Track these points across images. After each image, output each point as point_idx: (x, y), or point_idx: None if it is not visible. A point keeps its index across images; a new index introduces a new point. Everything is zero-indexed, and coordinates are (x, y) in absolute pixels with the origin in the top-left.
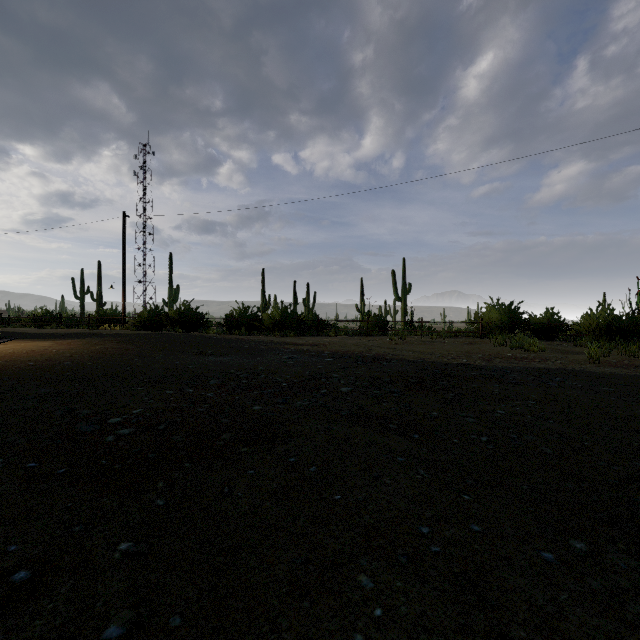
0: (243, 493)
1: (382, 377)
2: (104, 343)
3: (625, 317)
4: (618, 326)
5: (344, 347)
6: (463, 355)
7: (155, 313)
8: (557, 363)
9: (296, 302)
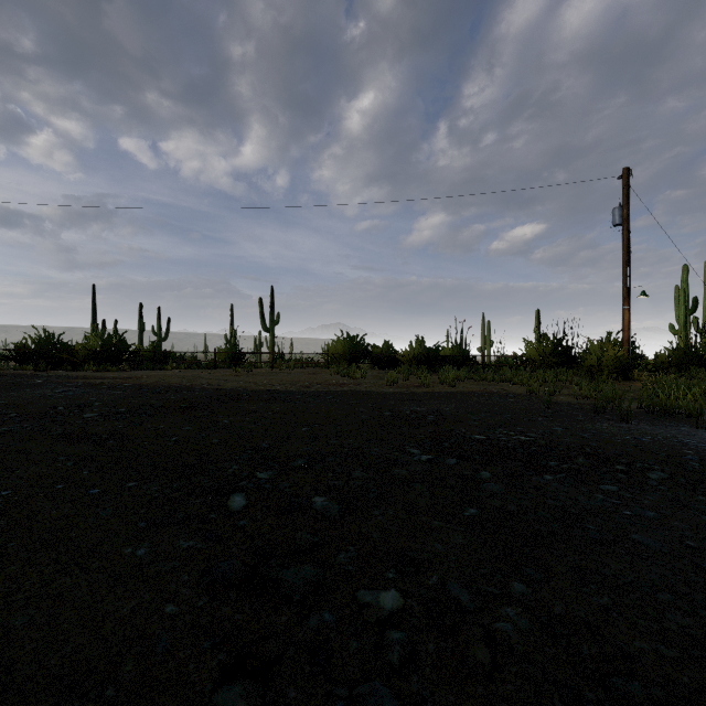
0: None
1: (154, 403)
2: None
3: (432, 349)
4: (427, 356)
5: (163, 380)
6: (289, 383)
7: None
8: (363, 387)
9: (143, 330)
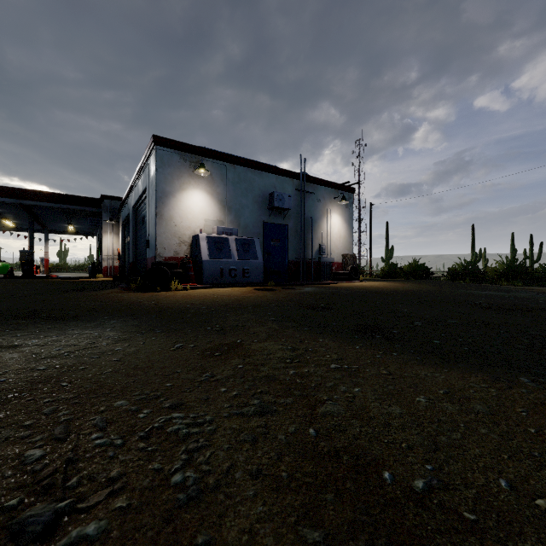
0: (544, 315)
1: None
2: (406, 283)
3: None
4: None
5: None
6: None
7: (392, 268)
8: None
9: (514, 254)
